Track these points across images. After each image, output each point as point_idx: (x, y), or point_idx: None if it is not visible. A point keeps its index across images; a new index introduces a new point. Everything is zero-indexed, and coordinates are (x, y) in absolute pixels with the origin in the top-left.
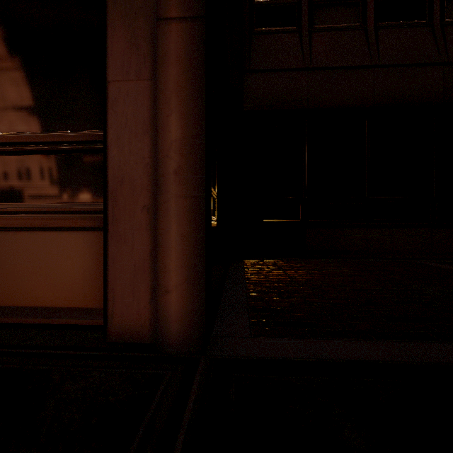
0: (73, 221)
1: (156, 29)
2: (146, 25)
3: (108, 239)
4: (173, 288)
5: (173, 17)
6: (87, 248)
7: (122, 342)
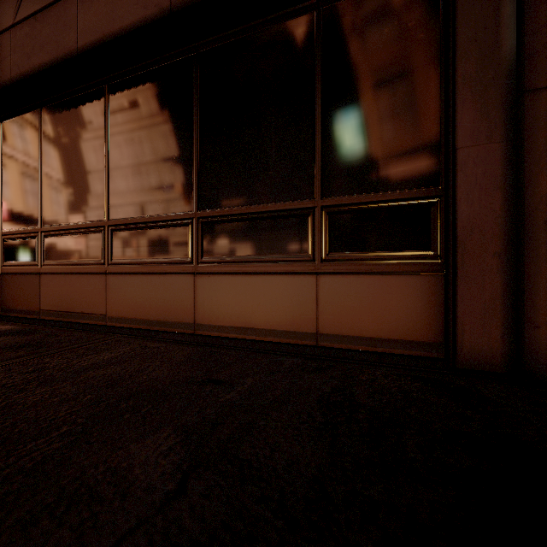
0: (395, 267)
1: (524, 100)
2: (497, 94)
3: (457, 281)
4: (543, 324)
5: (543, 87)
6: (409, 289)
7: (471, 369)
